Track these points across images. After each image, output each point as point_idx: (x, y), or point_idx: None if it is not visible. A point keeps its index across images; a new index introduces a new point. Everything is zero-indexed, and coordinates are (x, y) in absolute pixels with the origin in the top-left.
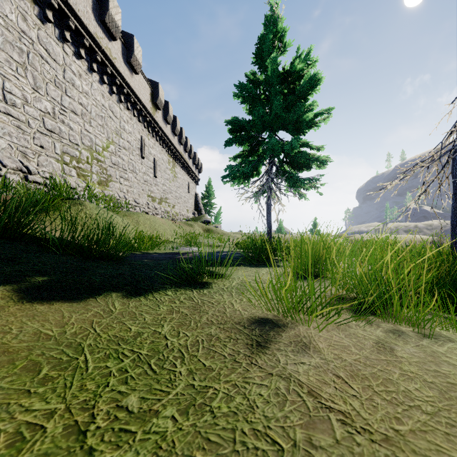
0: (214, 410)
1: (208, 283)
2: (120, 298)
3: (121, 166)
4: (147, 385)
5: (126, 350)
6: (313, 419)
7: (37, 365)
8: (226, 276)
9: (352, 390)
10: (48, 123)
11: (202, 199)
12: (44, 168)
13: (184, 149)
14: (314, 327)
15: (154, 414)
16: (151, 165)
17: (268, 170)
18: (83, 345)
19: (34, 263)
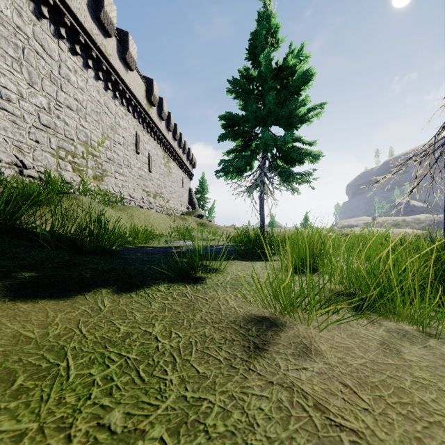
0: (209, 430)
1: (202, 277)
2: (110, 294)
3: (116, 161)
4: (134, 397)
5: (112, 353)
6: (322, 441)
7: (12, 373)
8: (219, 271)
9: (362, 403)
10: (43, 118)
11: (196, 194)
12: (39, 163)
13: (178, 145)
14: (314, 326)
15: (140, 435)
16: (146, 160)
17: (261, 164)
18: (67, 348)
19: (23, 257)
